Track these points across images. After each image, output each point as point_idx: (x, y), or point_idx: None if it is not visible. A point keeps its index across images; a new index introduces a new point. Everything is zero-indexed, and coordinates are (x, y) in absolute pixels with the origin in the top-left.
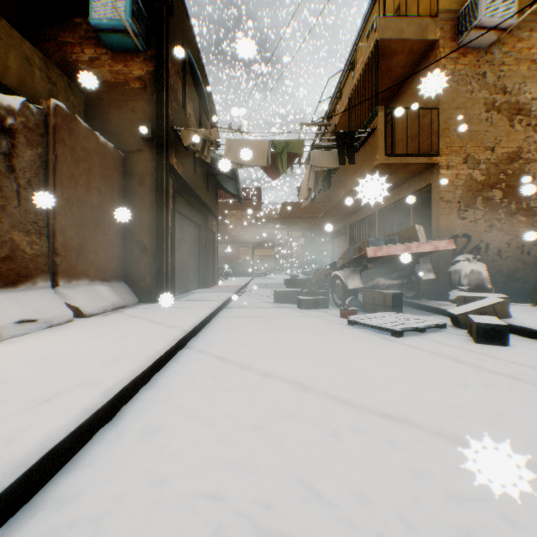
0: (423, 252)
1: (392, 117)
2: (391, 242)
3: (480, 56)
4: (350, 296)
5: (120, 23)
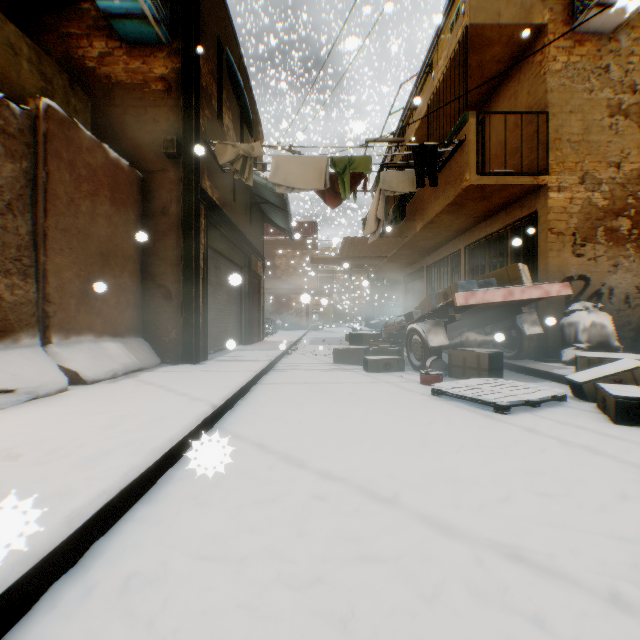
0: (527, 300)
1: (483, 129)
2: (487, 286)
3: (601, 45)
4: (432, 356)
5: (136, 5)
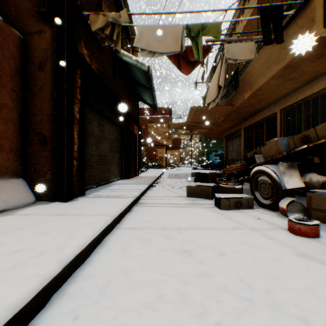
0: None
1: None
2: None
3: None
4: (285, 197)
5: None
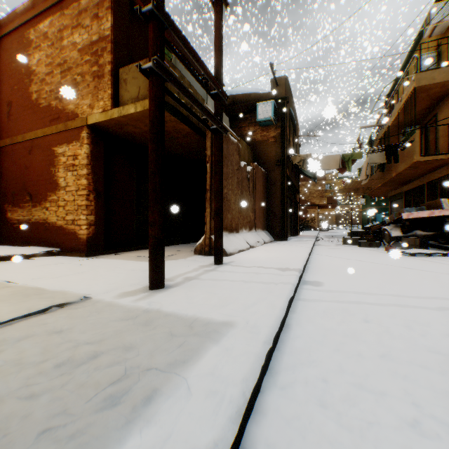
0: (447, 215)
1: (434, 119)
2: (420, 210)
3: None
4: (392, 240)
5: (269, 118)
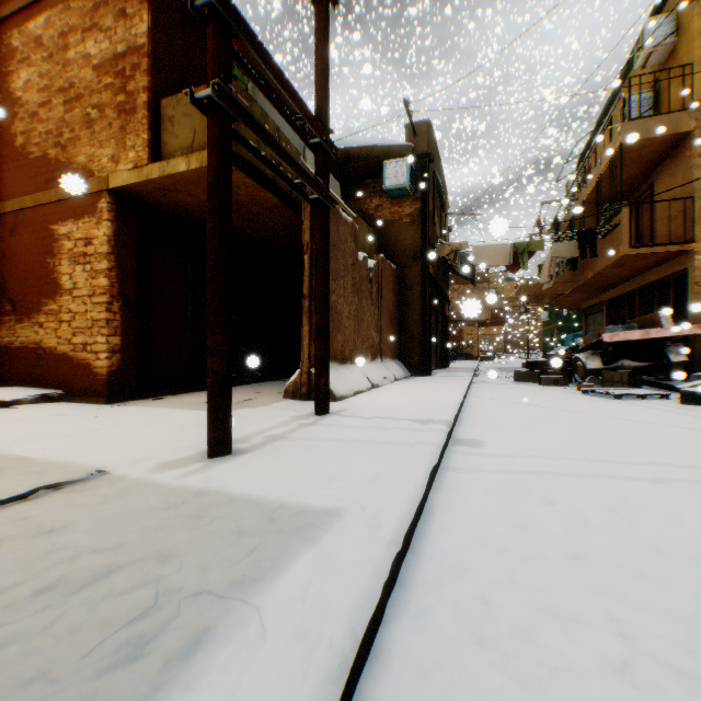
0: (667, 337)
1: (649, 193)
2: (628, 329)
3: None
4: (589, 375)
5: (403, 185)
